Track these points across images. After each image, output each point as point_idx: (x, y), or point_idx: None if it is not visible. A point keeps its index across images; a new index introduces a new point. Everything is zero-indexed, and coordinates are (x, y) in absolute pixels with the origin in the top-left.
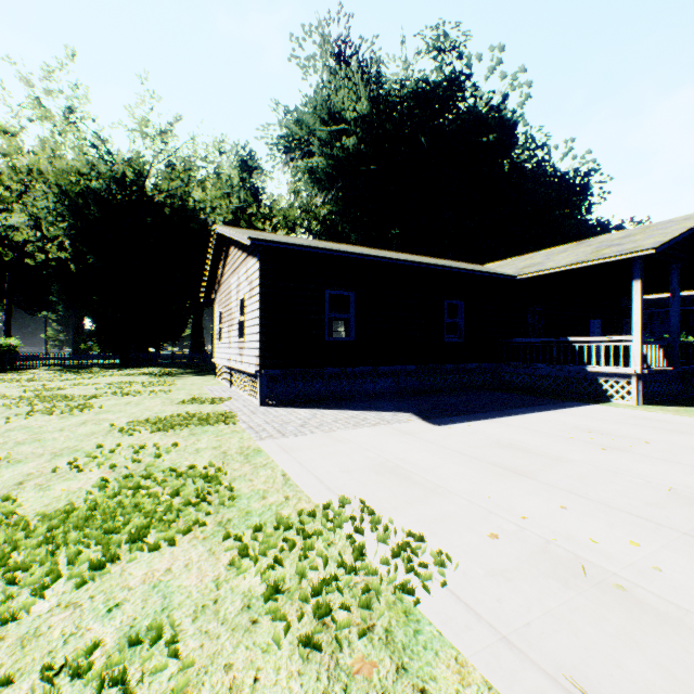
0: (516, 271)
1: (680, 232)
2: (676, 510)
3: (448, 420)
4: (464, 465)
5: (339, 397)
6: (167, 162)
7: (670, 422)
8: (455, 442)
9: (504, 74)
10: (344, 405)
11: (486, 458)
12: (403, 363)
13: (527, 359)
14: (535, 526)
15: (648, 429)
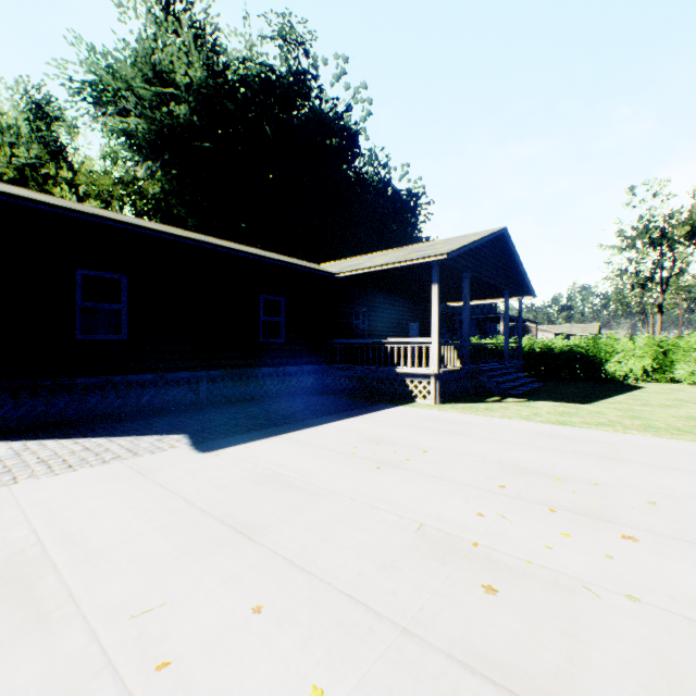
0: (339, 270)
1: (468, 243)
2: (412, 571)
3: (227, 441)
4: (172, 531)
5: (103, 416)
6: None
7: (454, 422)
8: (201, 482)
9: (349, 85)
10: (100, 428)
11: (221, 507)
12: (205, 368)
13: (348, 361)
14: (165, 691)
15: (433, 433)
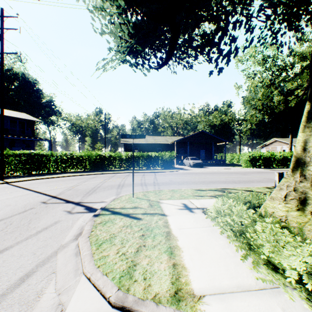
0: None
1: None
2: None
3: None
4: None
5: None
6: (232, 117)
7: None
8: None
9: None
10: None
11: None
12: None
13: None
14: None
15: None
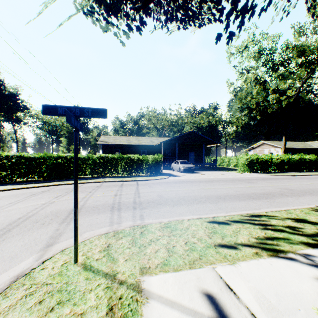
0: (316, 147)
1: None
2: None
3: None
4: None
5: None
6: (219, 118)
7: None
8: None
9: None
10: None
11: None
12: None
13: None
14: None
15: None
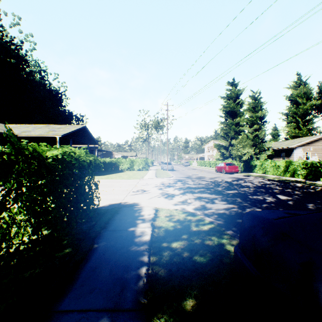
0: (20, 133)
1: (70, 132)
2: None
3: None
4: None
5: None
6: None
7: None
8: None
9: (22, 31)
10: None
11: None
12: None
13: None
14: None
15: None
